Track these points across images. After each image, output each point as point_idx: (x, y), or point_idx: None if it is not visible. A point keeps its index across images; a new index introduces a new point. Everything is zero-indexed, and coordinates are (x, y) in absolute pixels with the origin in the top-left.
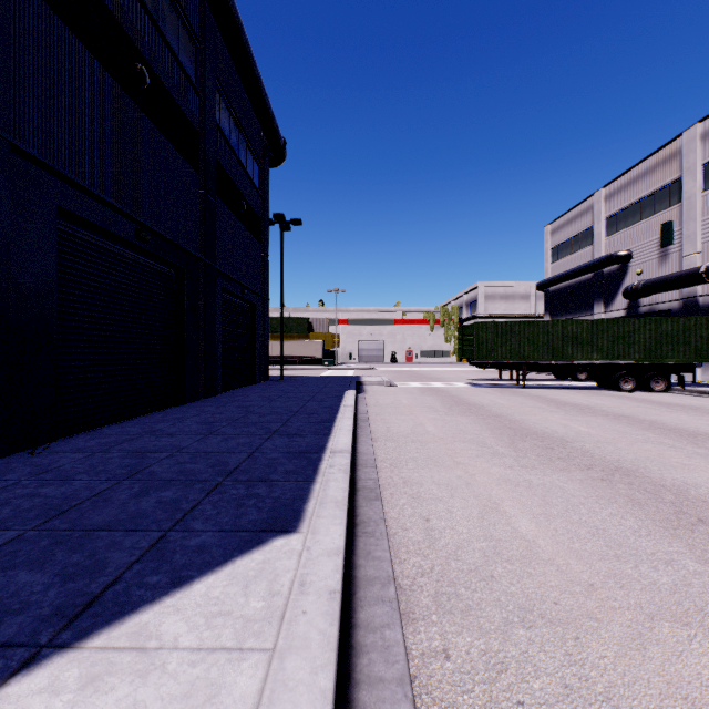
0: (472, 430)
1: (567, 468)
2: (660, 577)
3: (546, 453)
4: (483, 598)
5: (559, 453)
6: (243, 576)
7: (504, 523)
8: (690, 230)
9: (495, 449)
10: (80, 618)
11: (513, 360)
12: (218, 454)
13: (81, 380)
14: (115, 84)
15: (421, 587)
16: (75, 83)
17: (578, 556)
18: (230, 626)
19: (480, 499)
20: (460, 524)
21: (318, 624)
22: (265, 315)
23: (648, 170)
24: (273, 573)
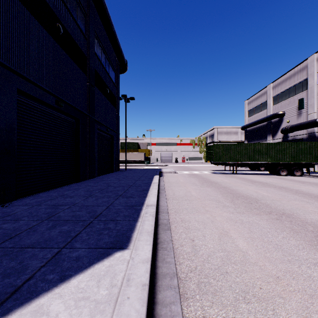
0: (213, 194)
1: (259, 213)
2: (312, 273)
3: (249, 206)
4: (223, 285)
5: (255, 206)
6: (97, 275)
7: (231, 242)
8: (312, 102)
9: (224, 203)
10: (7, 301)
11: (231, 161)
12: (92, 207)
13: (29, 171)
14: (46, 32)
15: (190, 278)
16: (26, 31)
17: (269, 261)
18: (88, 306)
19: (218, 229)
20: (209, 243)
21: (135, 305)
22: (117, 141)
23: (292, 75)
24: (113, 273)
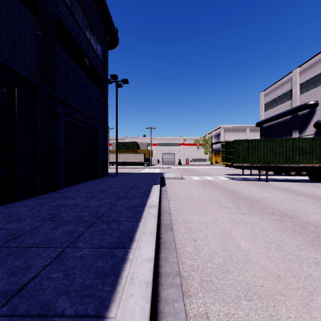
0: (295, 248)
1: None
2: None
3: None
4: None
5: None
6: None
7: None
8: None
9: None
10: None
11: (259, 164)
12: None
13: None
14: None
15: None
16: None
17: None
18: None
19: None
20: None
21: None
22: (105, 136)
23: None
24: None
